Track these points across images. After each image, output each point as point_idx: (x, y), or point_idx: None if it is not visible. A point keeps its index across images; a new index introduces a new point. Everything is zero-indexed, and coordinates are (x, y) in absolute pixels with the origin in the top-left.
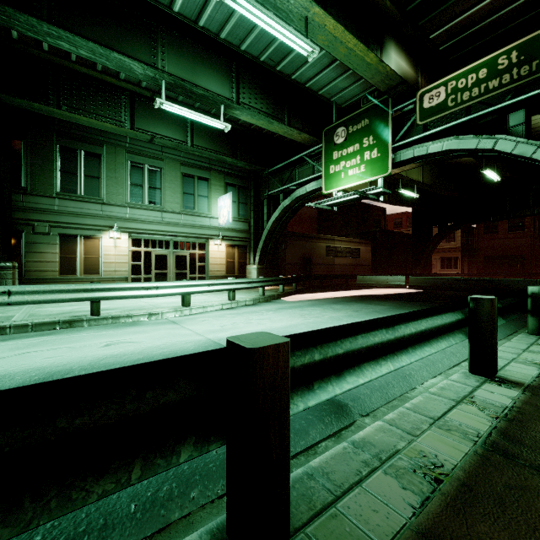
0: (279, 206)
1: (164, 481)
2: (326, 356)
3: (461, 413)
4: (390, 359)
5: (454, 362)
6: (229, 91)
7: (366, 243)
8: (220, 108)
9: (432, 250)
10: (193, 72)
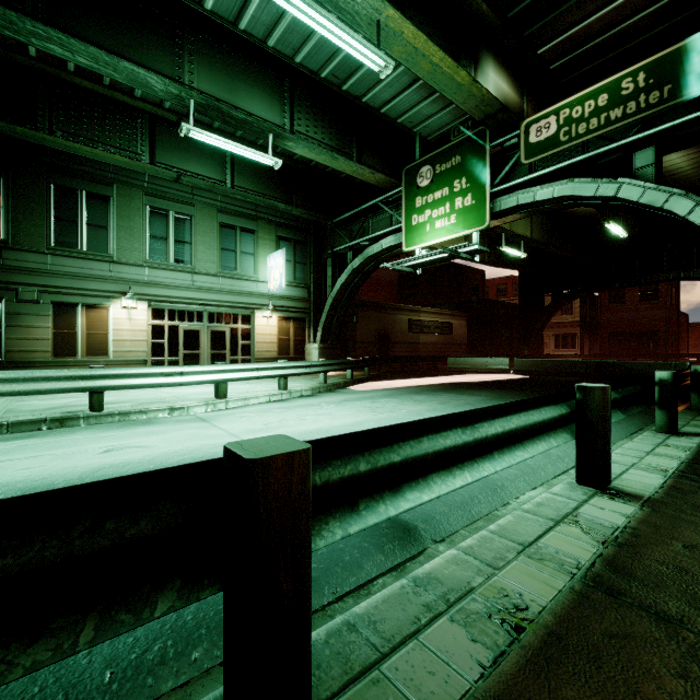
0: (347, 267)
1: (156, 637)
2: (376, 466)
3: (560, 537)
4: (468, 467)
5: (560, 469)
6: (280, 116)
7: (460, 315)
8: (268, 138)
9: (544, 324)
10: (232, 89)
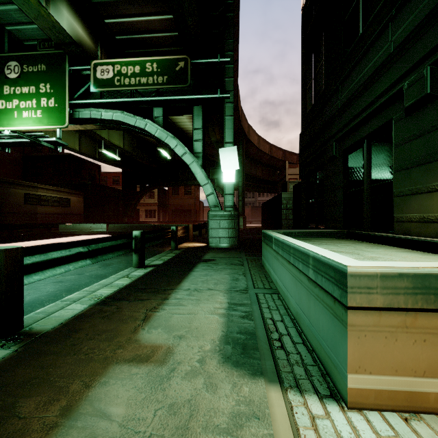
0: None
1: None
2: None
3: None
4: None
5: None
6: None
7: (78, 194)
8: None
9: (136, 203)
10: None
